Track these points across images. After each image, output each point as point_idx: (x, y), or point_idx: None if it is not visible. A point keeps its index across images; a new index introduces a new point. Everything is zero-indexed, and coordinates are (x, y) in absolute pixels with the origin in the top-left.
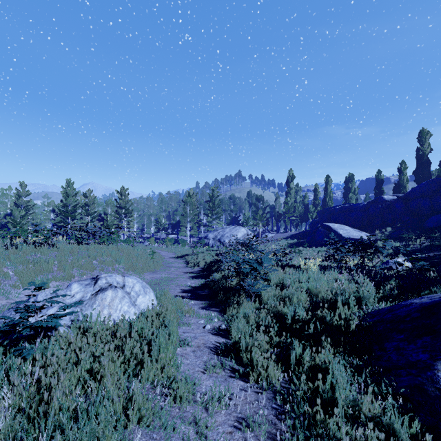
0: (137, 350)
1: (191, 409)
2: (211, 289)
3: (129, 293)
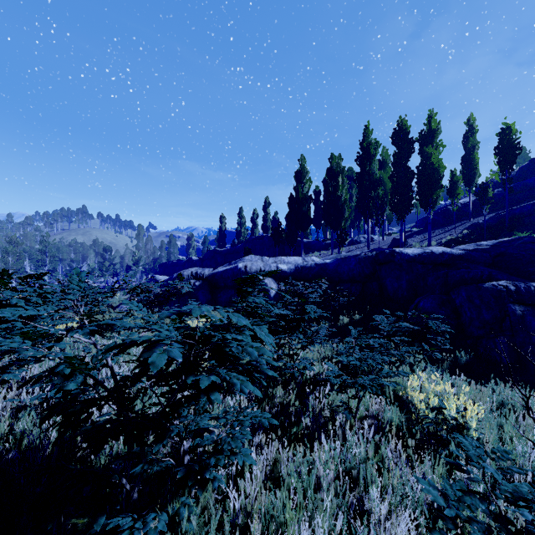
0: None
1: None
2: None
3: None
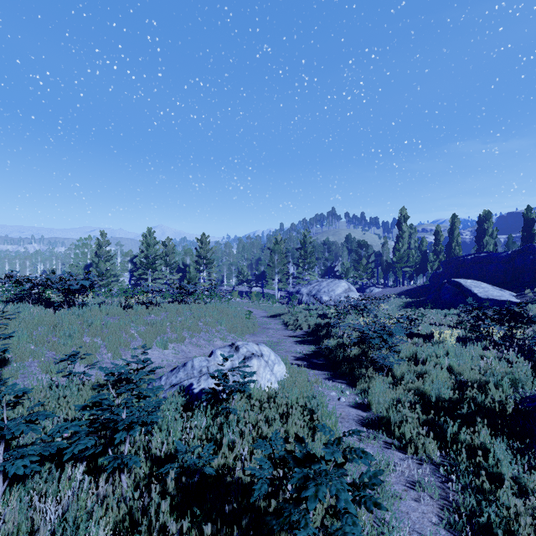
0: (306, 416)
1: (364, 469)
2: (327, 357)
3: (267, 361)
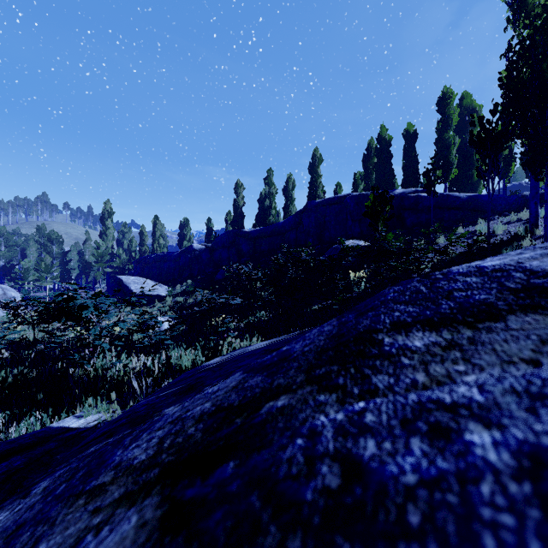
0: None
1: None
2: None
3: None
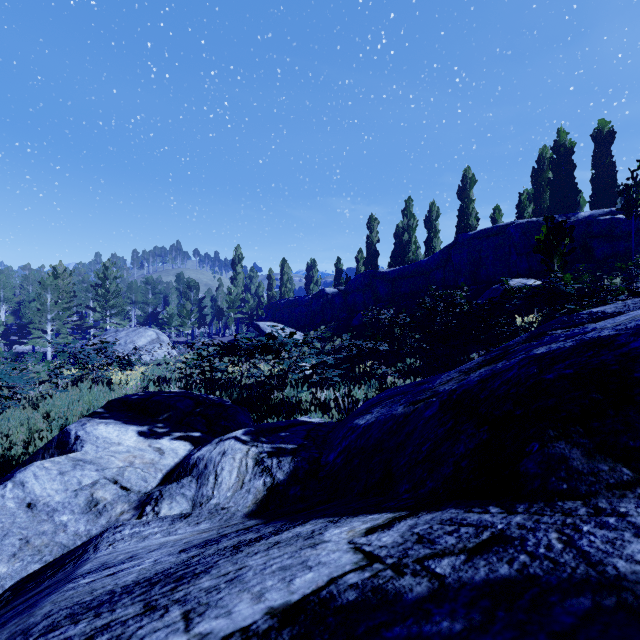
0: None
1: None
2: None
3: None
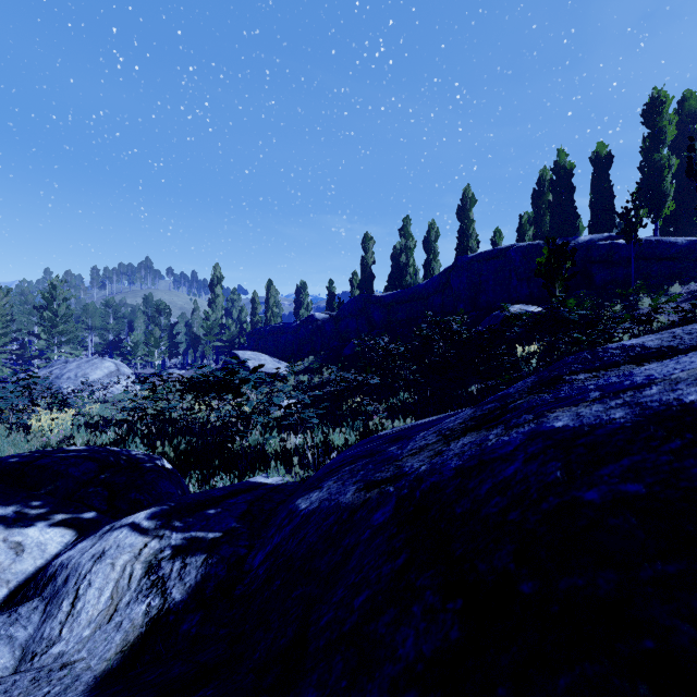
0: None
1: None
2: None
3: None
